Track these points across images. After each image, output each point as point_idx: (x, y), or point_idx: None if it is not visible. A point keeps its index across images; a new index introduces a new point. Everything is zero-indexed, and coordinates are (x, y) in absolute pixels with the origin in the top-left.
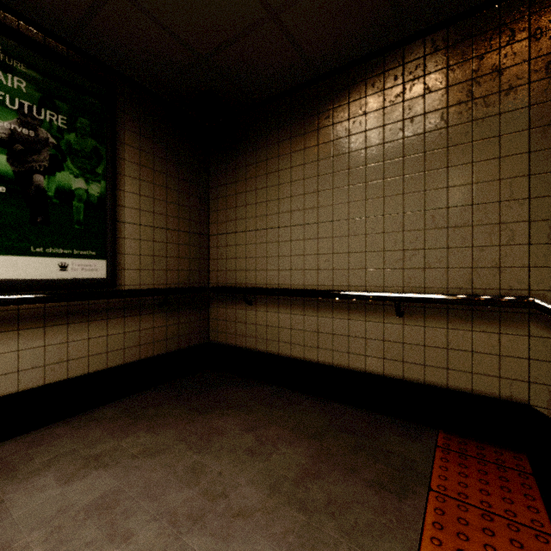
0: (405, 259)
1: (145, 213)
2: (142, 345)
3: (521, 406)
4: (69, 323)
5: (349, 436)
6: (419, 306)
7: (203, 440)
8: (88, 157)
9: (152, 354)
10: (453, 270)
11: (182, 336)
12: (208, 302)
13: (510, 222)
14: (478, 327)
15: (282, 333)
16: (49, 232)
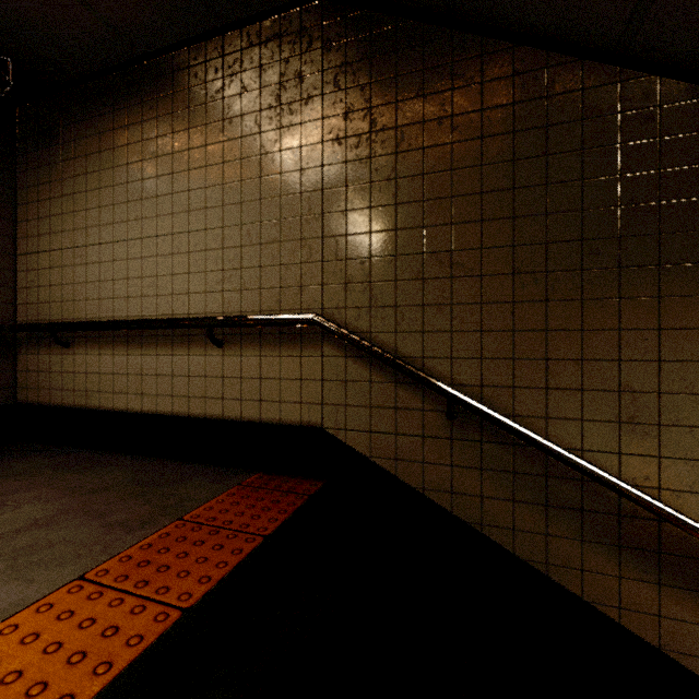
0: (225, 280)
1: None
2: None
3: (317, 430)
4: None
5: (141, 487)
6: (237, 334)
7: None
8: None
9: None
10: (265, 291)
11: None
12: (16, 348)
13: (309, 238)
14: (285, 352)
15: (104, 381)
16: None
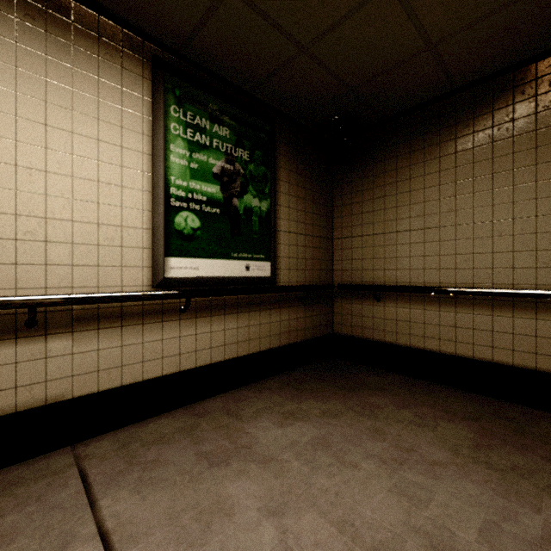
0: None
1: (292, 222)
2: (290, 332)
3: None
4: (249, 311)
5: (505, 421)
6: None
7: (367, 411)
8: (260, 181)
9: (296, 340)
10: None
11: (315, 327)
12: (332, 298)
13: None
14: None
15: (414, 327)
16: (240, 241)
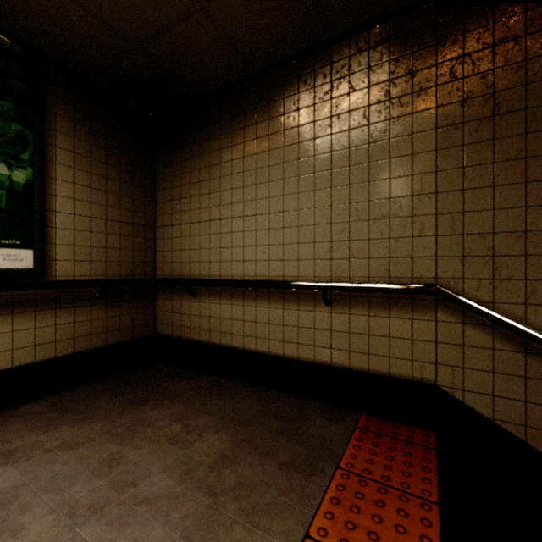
0: (333, 250)
1: (81, 202)
2: (77, 338)
3: (429, 387)
4: None
5: (276, 421)
6: (345, 295)
7: (128, 431)
8: (11, 142)
9: (89, 347)
10: (373, 260)
11: (125, 328)
12: (155, 294)
13: (421, 215)
14: (394, 314)
15: (224, 324)
16: None
